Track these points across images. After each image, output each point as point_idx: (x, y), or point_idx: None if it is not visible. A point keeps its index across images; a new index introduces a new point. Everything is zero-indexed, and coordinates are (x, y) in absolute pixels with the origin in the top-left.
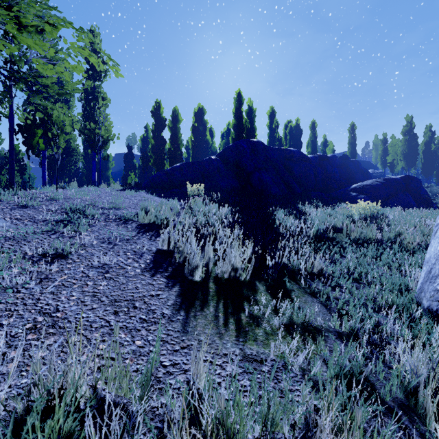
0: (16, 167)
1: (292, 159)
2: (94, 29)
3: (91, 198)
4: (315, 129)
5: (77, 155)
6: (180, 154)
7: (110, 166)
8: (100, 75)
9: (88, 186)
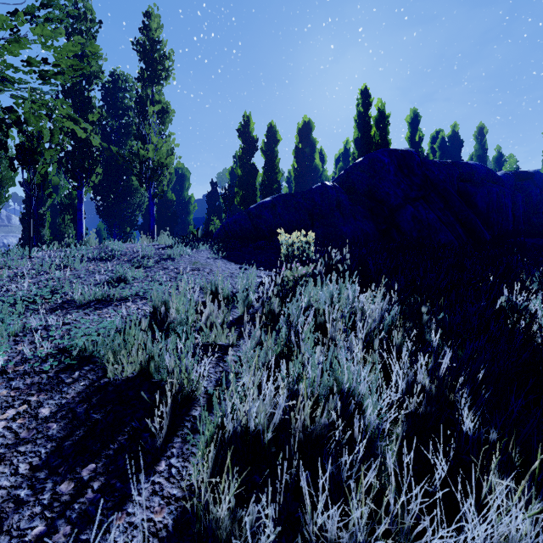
0: (68, 216)
1: (471, 180)
2: (151, 11)
3: (81, 271)
4: (483, 138)
5: (140, 196)
6: (278, 188)
7: (191, 209)
8: (159, 75)
9: (111, 242)
